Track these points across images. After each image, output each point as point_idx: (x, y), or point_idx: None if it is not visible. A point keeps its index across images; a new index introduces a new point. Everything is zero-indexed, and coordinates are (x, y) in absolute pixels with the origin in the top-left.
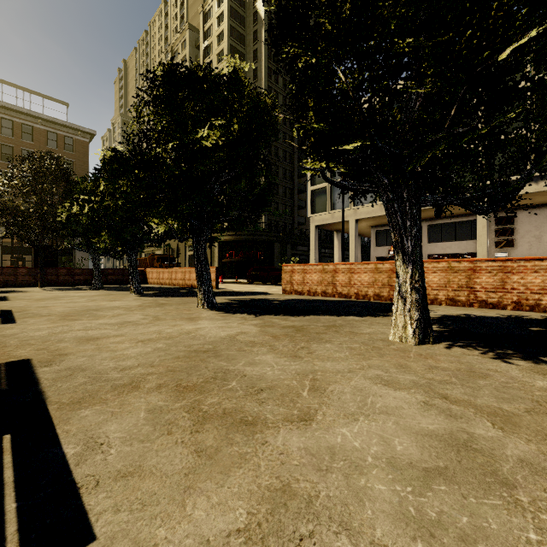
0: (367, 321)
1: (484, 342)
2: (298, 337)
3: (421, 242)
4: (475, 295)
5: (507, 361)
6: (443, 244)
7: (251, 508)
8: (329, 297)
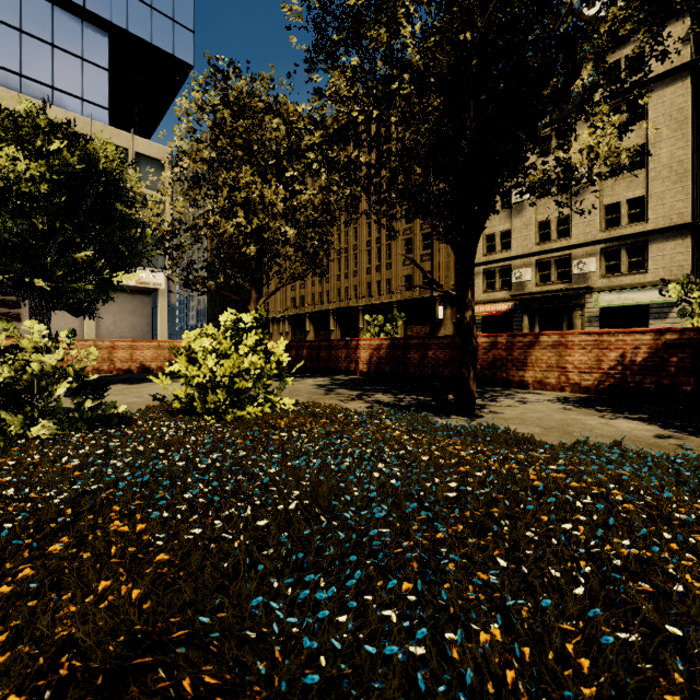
0: None
1: None
2: None
3: None
4: None
5: None
6: None
7: None
8: None
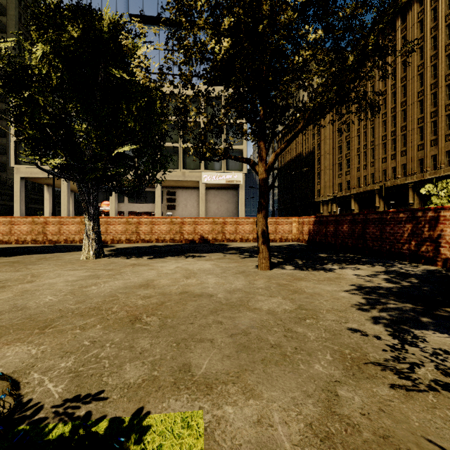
0: (70, 254)
1: (127, 255)
2: (17, 265)
3: (124, 202)
4: (140, 236)
5: (129, 259)
6: (138, 204)
7: (14, 294)
8: (40, 244)
